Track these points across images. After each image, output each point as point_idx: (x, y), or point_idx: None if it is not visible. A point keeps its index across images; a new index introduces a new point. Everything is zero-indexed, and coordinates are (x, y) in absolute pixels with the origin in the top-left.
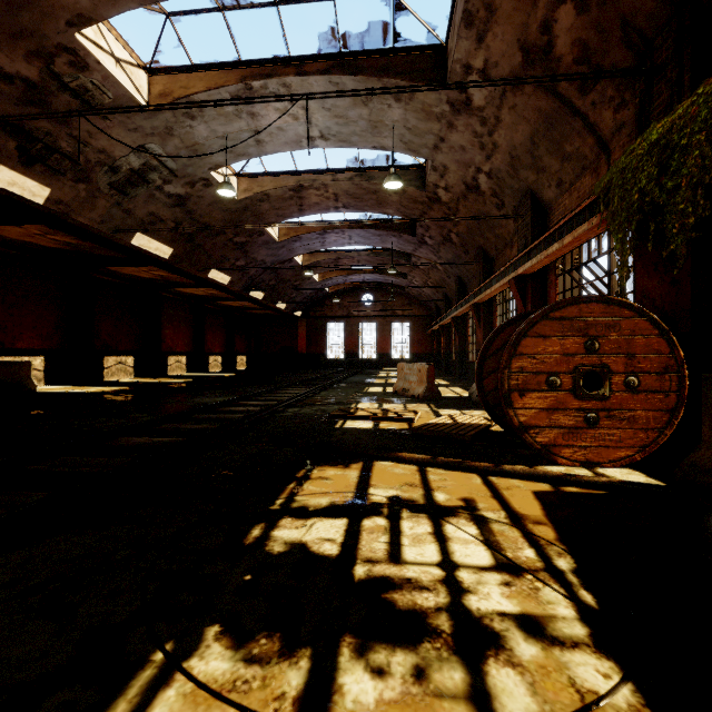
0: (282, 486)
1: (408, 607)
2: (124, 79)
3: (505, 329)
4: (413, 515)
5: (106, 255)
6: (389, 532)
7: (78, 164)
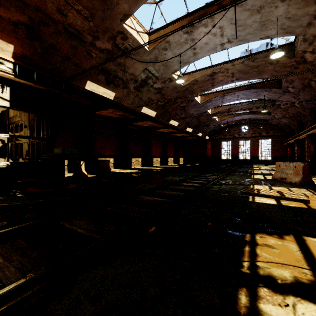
0: (239, 248)
1: None
2: (139, 39)
3: None
4: None
5: (132, 118)
6: None
7: (124, 81)
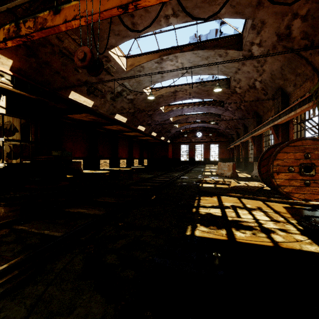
0: (193, 201)
1: (247, 225)
2: (120, 62)
3: (270, 149)
4: (240, 209)
5: (103, 122)
6: (235, 212)
7: (102, 92)
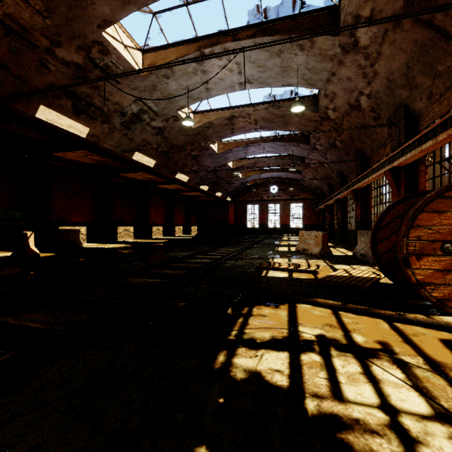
0: (233, 320)
1: None
2: (129, 57)
3: (395, 207)
4: (340, 354)
5: (118, 166)
6: (325, 368)
7: (104, 112)
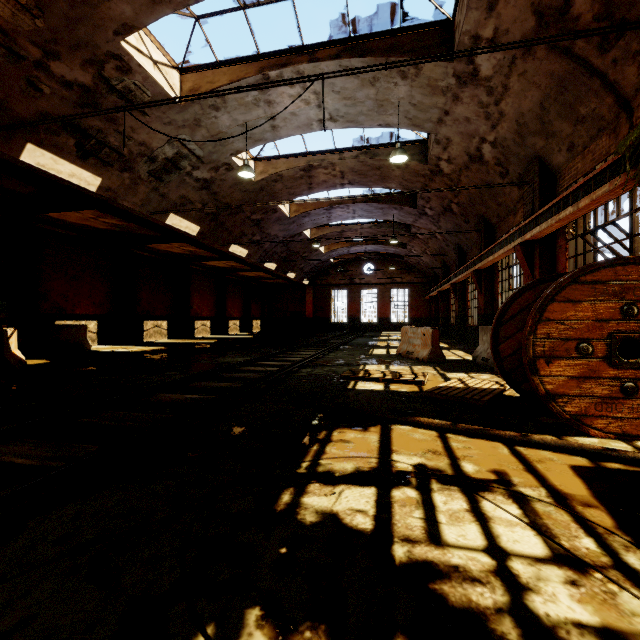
0: (305, 448)
1: (463, 605)
2: (160, 79)
3: (522, 294)
4: (444, 487)
5: (145, 234)
6: (422, 506)
7: (123, 156)
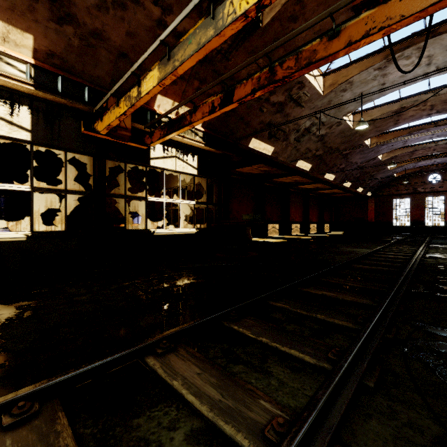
0: None
1: None
2: (316, 85)
3: None
4: None
5: (276, 173)
6: None
7: (285, 133)
